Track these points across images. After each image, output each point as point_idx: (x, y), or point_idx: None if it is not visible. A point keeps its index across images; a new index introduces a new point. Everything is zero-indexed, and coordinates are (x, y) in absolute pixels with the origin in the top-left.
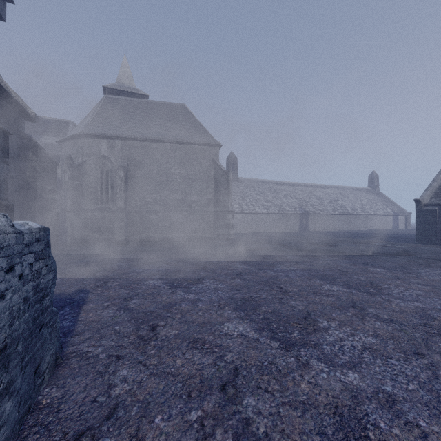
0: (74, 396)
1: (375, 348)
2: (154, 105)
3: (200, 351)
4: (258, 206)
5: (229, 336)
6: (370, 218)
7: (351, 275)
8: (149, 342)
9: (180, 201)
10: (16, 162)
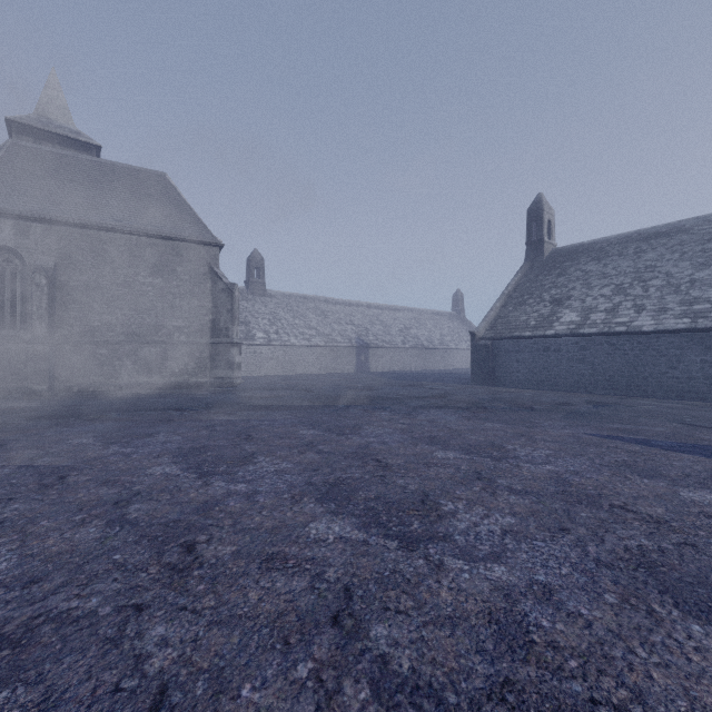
0: None
1: (284, 470)
2: (108, 169)
3: (109, 487)
4: (294, 335)
5: (150, 475)
6: (450, 354)
7: (345, 420)
8: (52, 487)
9: (154, 327)
10: None
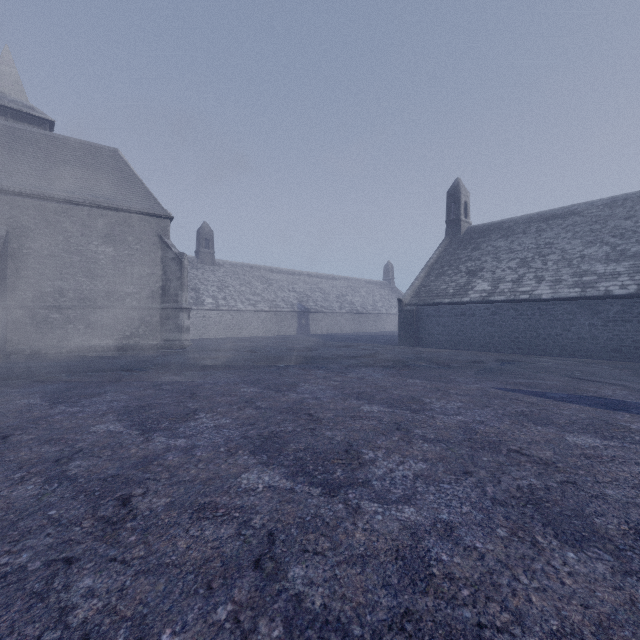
0: None
1: (223, 425)
2: (61, 143)
3: (52, 445)
4: (241, 301)
5: (93, 433)
6: (382, 318)
7: (283, 378)
8: None
9: (106, 293)
10: None
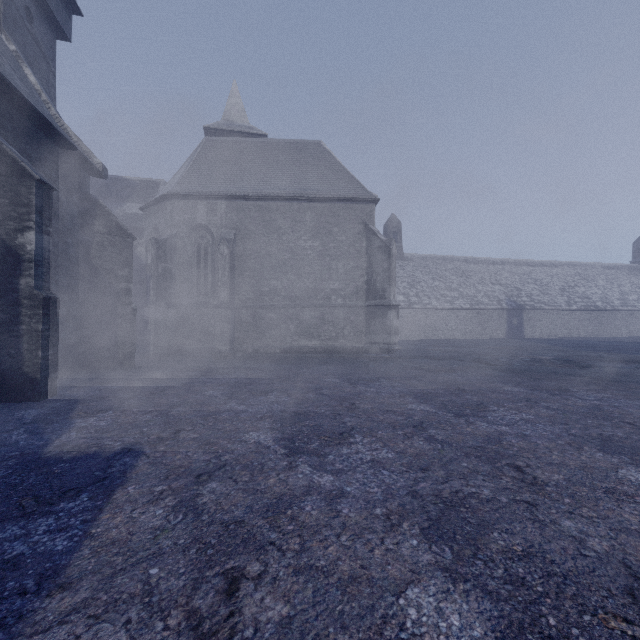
0: None
1: None
2: (273, 146)
3: None
4: (435, 297)
5: None
6: (638, 317)
7: None
8: None
9: (313, 291)
10: (77, 236)
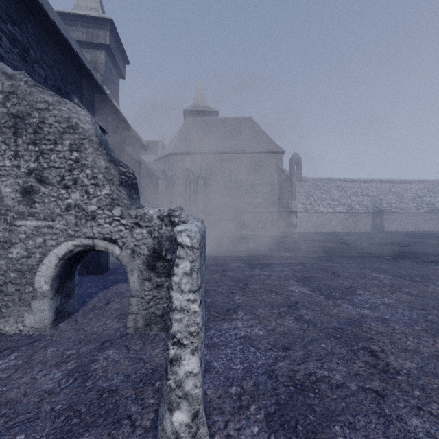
0: (219, 301)
1: (391, 304)
2: (224, 122)
3: (275, 295)
4: (323, 205)
5: (292, 291)
6: None
7: (405, 269)
8: (245, 289)
9: (248, 203)
10: None
